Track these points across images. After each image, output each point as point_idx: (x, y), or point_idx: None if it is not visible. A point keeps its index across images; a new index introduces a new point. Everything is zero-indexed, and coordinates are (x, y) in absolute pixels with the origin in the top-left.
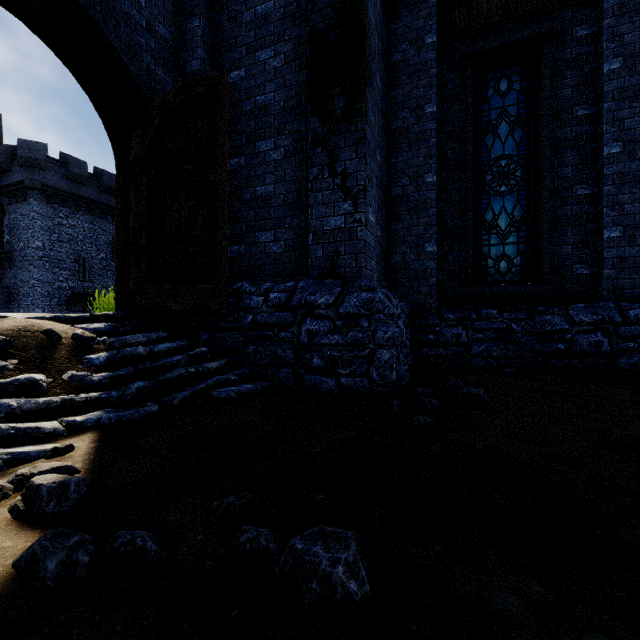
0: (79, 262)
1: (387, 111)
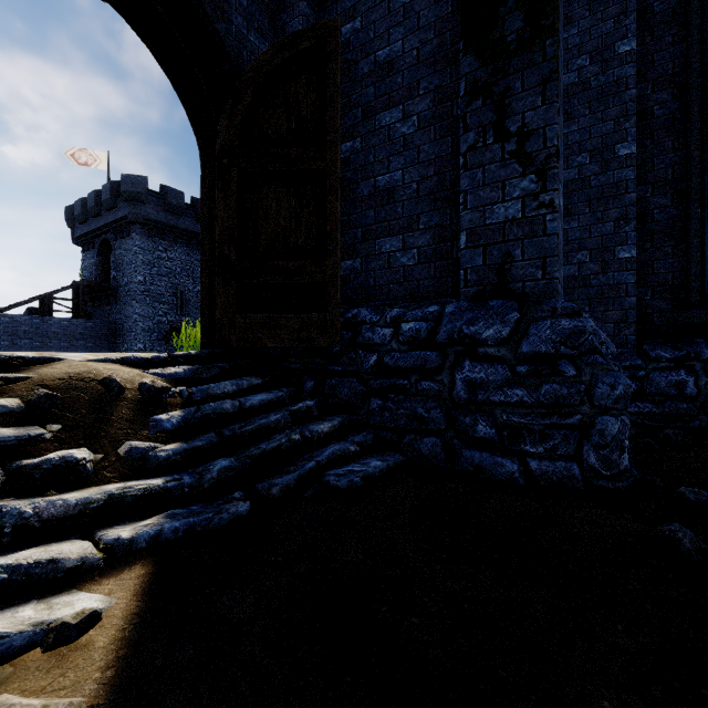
0: (177, 296)
1: None
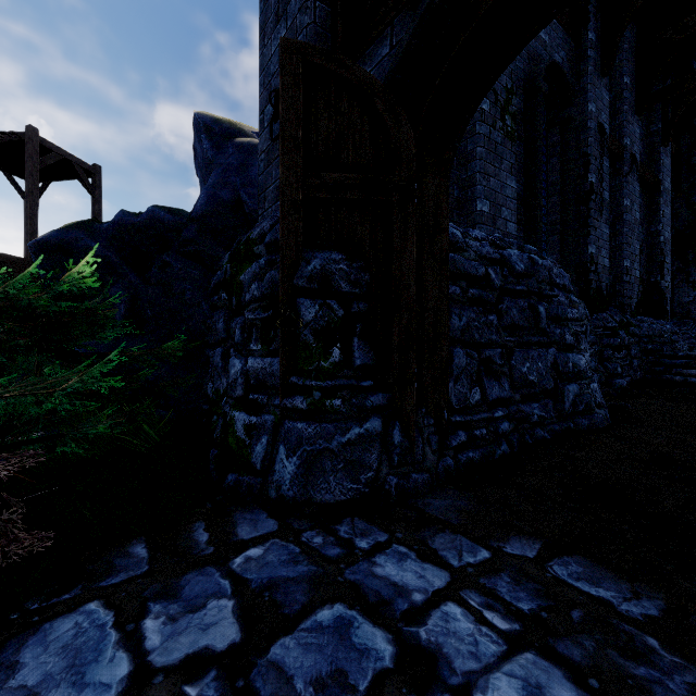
0: None
1: None
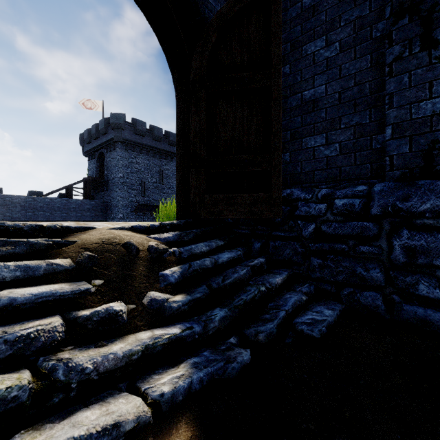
0: (141, 185)
1: None
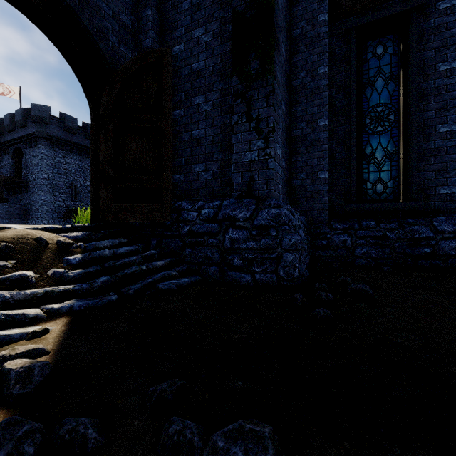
0: (72, 188)
1: (289, 73)
